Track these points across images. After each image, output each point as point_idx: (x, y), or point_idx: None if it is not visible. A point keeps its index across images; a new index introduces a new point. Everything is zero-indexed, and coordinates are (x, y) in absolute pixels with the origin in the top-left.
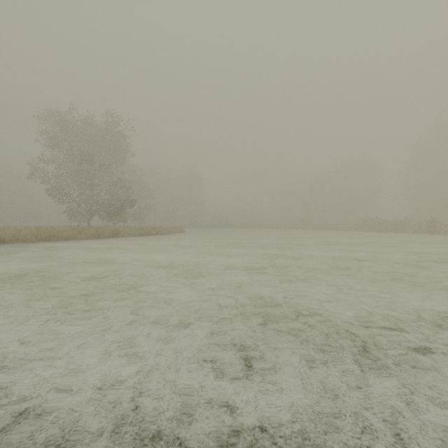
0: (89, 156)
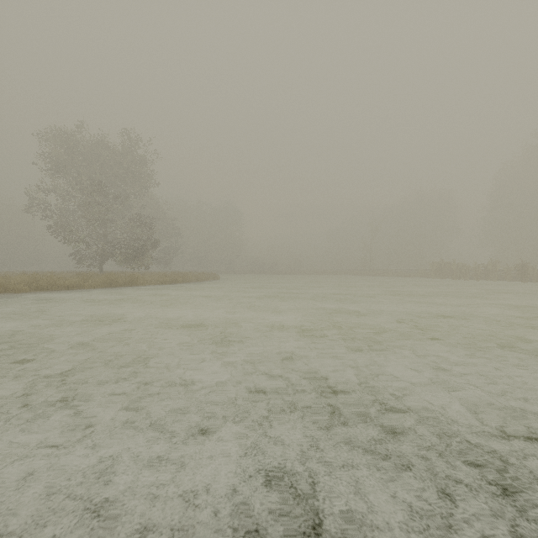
0: (101, 185)
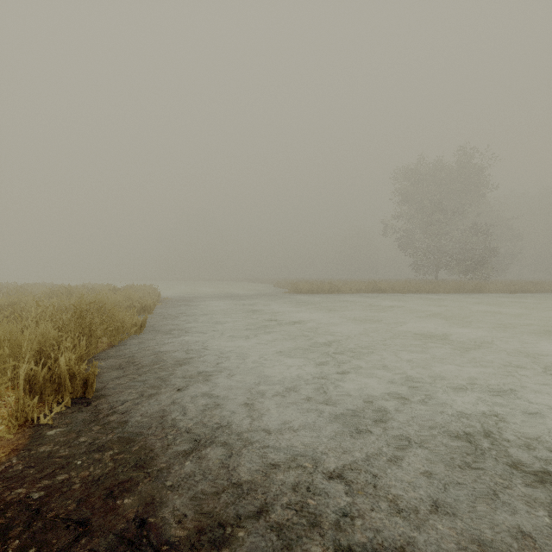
0: (441, 205)
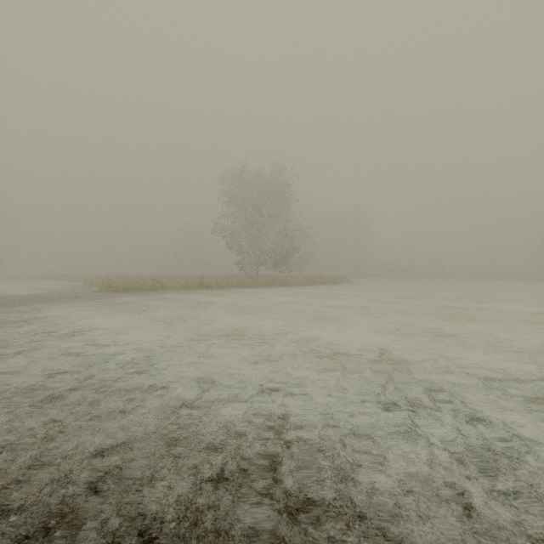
0: (260, 209)
